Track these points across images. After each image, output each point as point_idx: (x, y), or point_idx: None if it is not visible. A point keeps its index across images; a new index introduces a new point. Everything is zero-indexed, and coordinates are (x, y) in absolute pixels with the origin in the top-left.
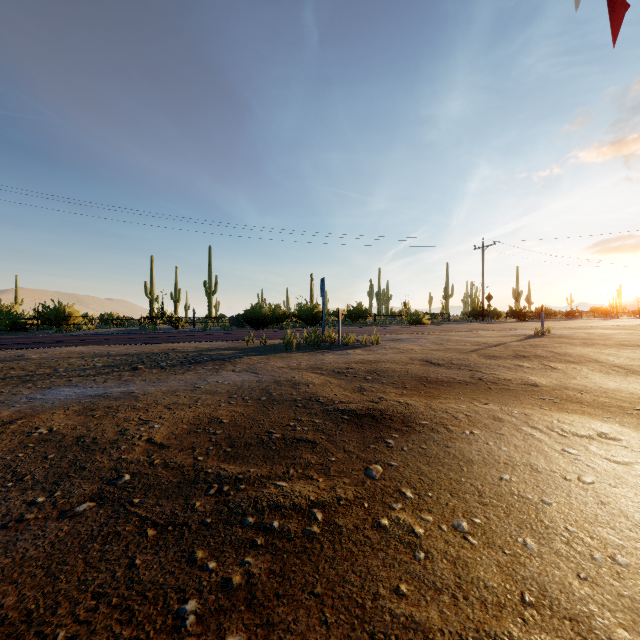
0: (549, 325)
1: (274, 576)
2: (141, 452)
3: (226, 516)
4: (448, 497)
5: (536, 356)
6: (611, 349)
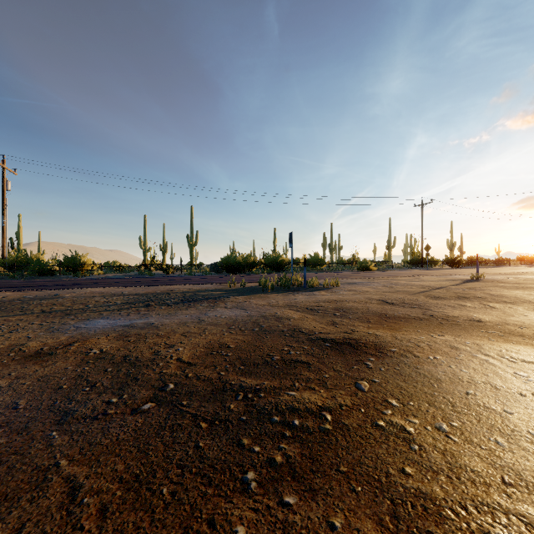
0: (482, 271)
1: (306, 458)
2: (176, 368)
3: (256, 415)
4: (427, 406)
5: (476, 297)
6: None
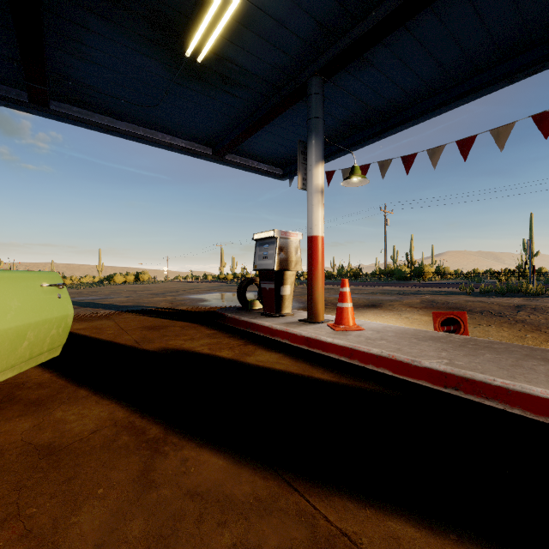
0: None
1: None
2: (326, 302)
3: None
4: None
5: None
6: None
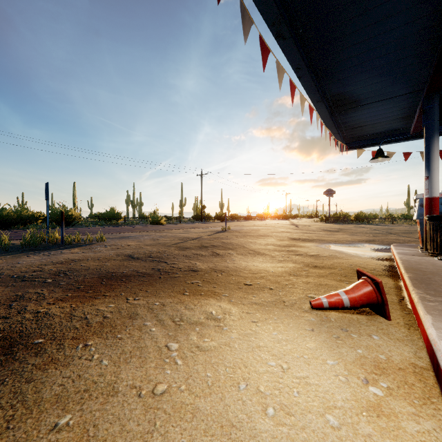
0: (233, 224)
1: None
2: None
3: None
4: None
5: (212, 246)
6: (254, 238)
